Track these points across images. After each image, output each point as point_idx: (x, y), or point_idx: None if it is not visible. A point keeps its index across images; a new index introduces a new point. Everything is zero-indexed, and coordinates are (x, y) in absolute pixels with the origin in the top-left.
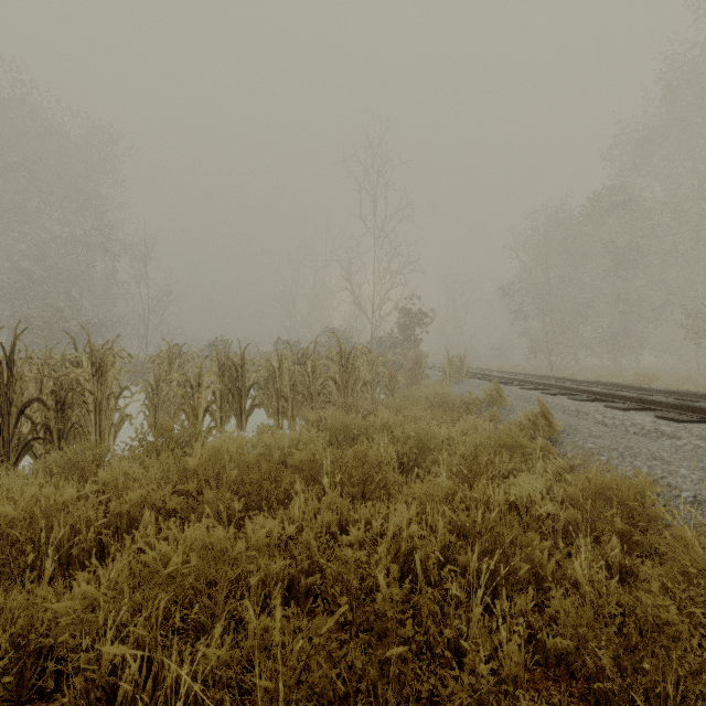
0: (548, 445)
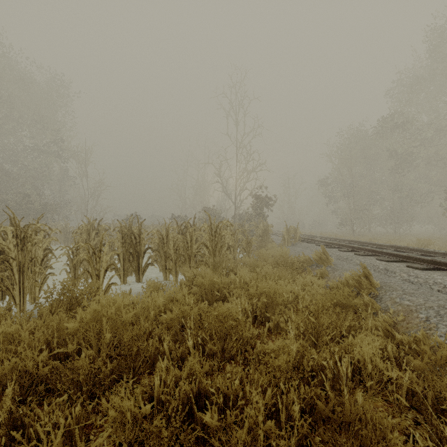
0: (372, 301)
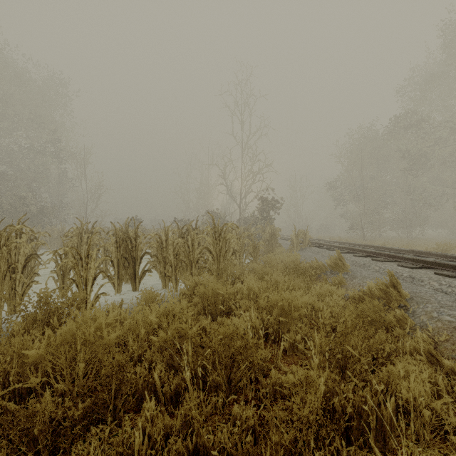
0: (405, 316)
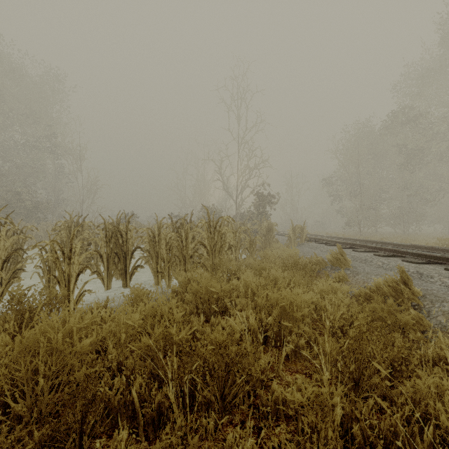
0: (421, 316)
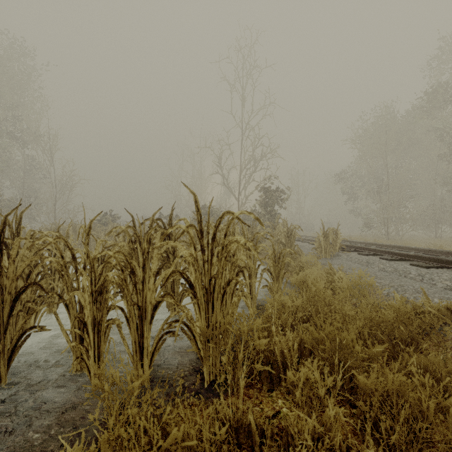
0: None
